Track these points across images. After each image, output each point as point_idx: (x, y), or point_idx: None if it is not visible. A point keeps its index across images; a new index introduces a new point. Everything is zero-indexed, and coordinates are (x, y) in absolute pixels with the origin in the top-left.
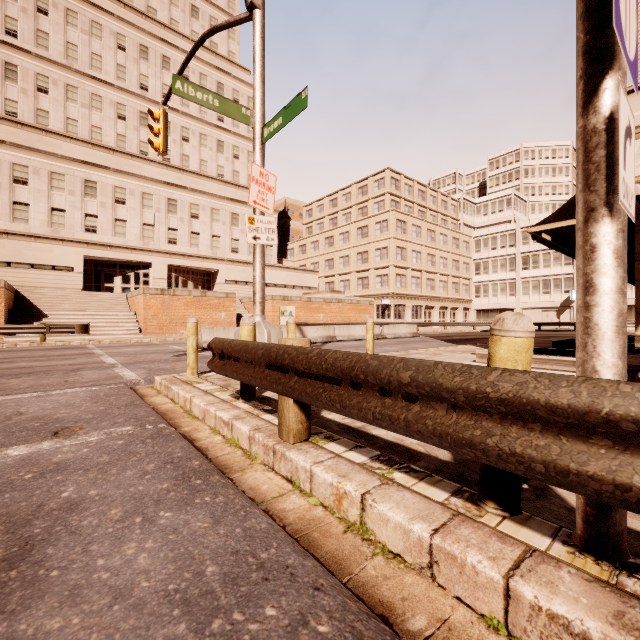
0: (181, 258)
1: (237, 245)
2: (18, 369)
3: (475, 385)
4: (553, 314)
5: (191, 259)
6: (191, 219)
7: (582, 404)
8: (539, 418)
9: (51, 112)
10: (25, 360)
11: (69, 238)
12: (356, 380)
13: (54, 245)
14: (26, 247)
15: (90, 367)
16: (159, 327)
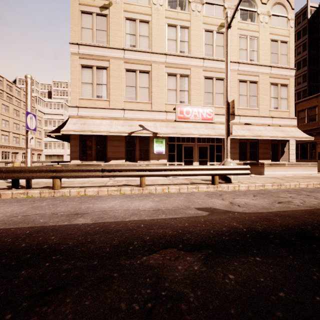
0: None
1: None
2: None
3: (8, 169)
4: None
5: None
6: None
7: (20, 169)
8: (16, 172)
9: None
10: None
11: None
12: None
13: None
14: None
15: None
16: None
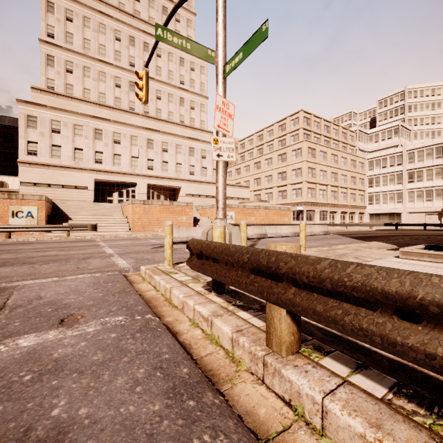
0: (156, 179)
1: (193, 169)
2: (48, 257)
3: None
4: (435, 217)
5: (162, 180)
6: (162, 152)
7: None
8: None
9: (74, 85)
10: (54, 250)
11: (85, 167)
12: (413, 310)
13: (76, 172)
14: (59, 174)
15: (96, 256)
16: (142, 226)
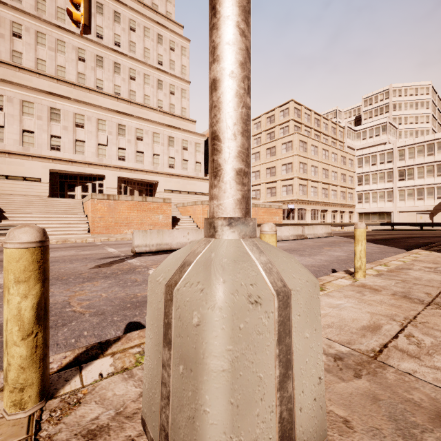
0: (128, 172)
1: (173, 162)
2: None
3: None
4: (426, 216)
5: (136, 172)
6: (136, 141)
7: None
8: None
9: (24, 53)
10: None
11: (37, 154)
12: None
13: (25, 160)
14: (1, 161)
15: None
16: (105, 228)
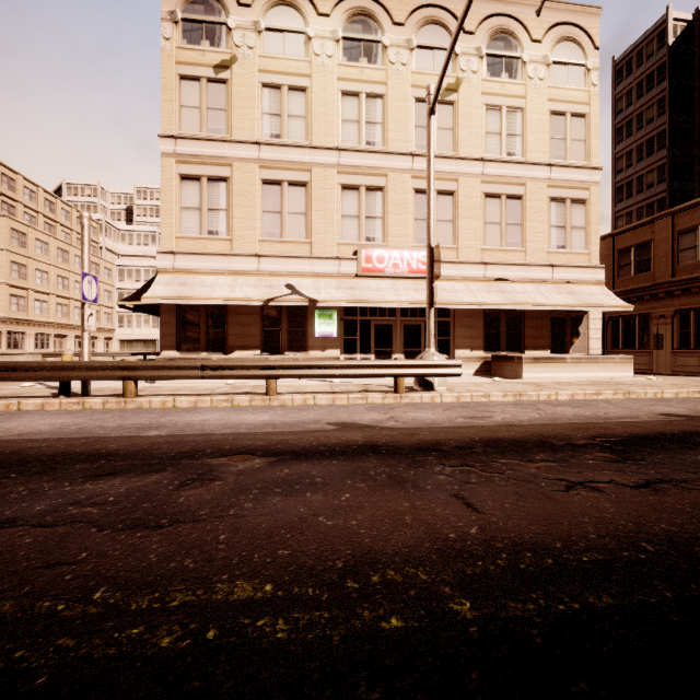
0: None
1: None
2: None
3: (54, 365)
4: None
5: None
6: None
7: (73, 365)
8: (67, 369)
9: None
10: None
11: None
12: (16, 369)
13: None
14: None
15: None
16: None
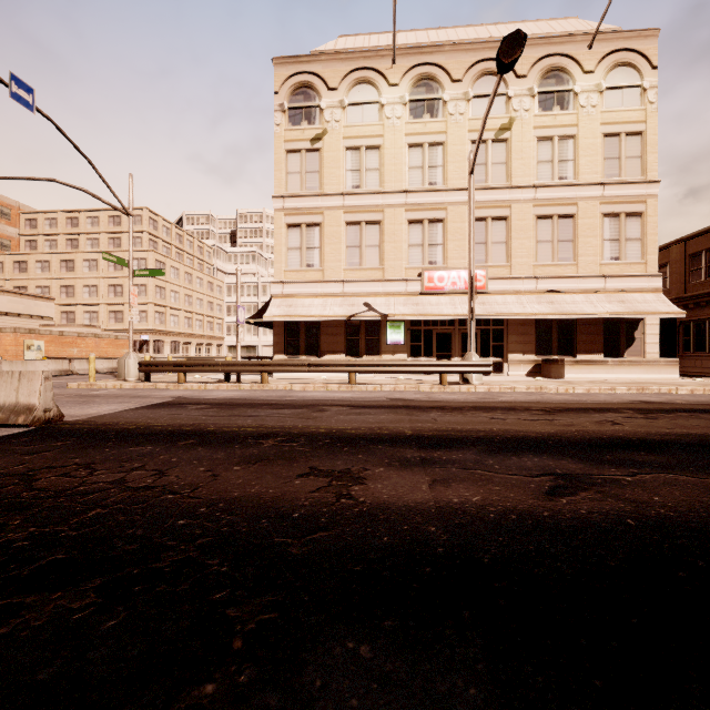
0: None
1: None
2: None
3: (224, 362)
4: None
5: None
6: None
7: (234, 363)
8: (230, 365)
9: None
10: None
11: None
12: (204, 365)
13: None
14: None
15: None
16: None
